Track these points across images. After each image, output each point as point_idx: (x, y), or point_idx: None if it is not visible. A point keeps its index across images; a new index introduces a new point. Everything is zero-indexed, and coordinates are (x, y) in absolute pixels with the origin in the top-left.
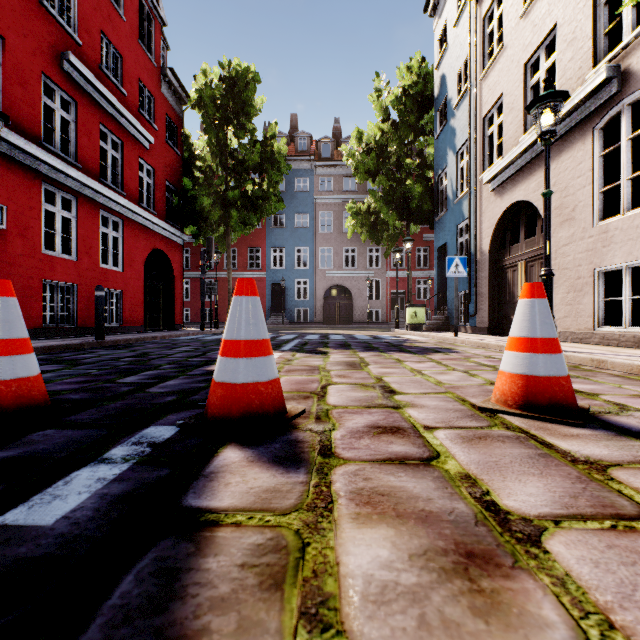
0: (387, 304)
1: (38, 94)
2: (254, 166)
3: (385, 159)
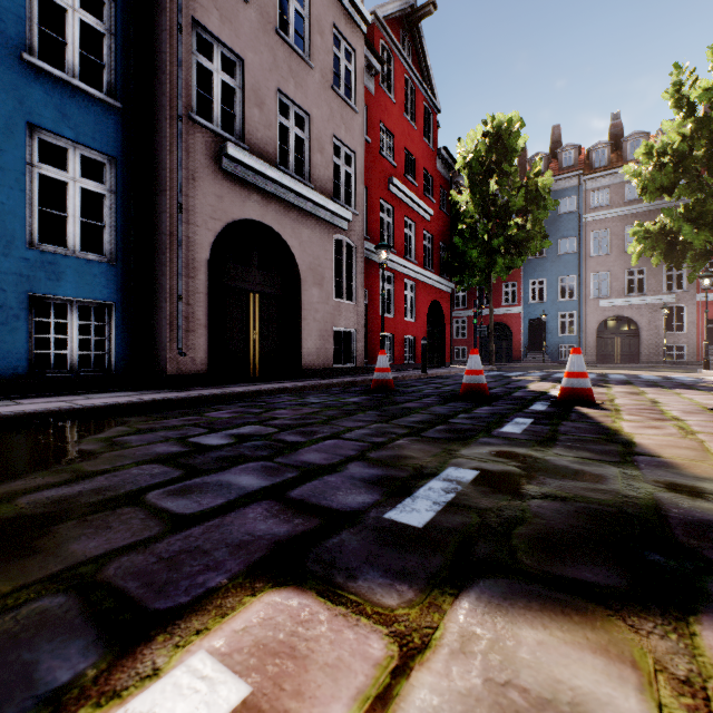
0: (697, 337)
1: (378, 213)
2: (517, 209)
3: (687, 167)
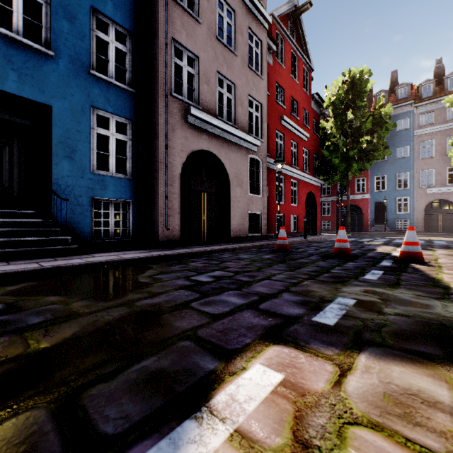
0: None
1: (274, 139)
2: (366, 130)
3: None
